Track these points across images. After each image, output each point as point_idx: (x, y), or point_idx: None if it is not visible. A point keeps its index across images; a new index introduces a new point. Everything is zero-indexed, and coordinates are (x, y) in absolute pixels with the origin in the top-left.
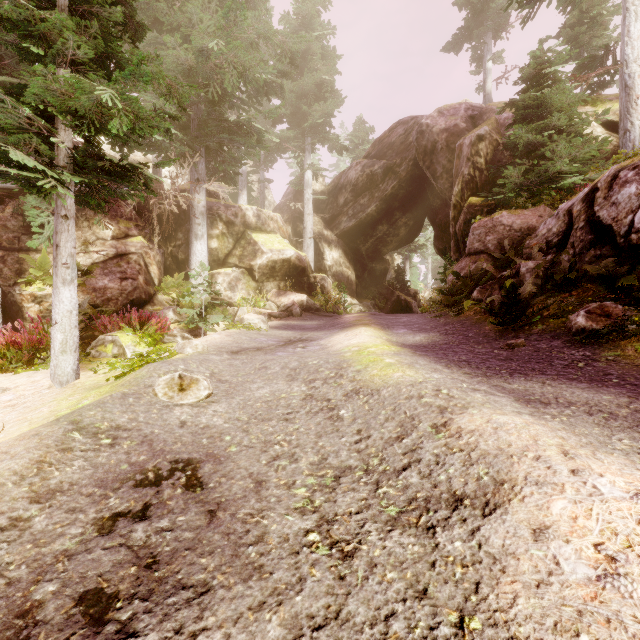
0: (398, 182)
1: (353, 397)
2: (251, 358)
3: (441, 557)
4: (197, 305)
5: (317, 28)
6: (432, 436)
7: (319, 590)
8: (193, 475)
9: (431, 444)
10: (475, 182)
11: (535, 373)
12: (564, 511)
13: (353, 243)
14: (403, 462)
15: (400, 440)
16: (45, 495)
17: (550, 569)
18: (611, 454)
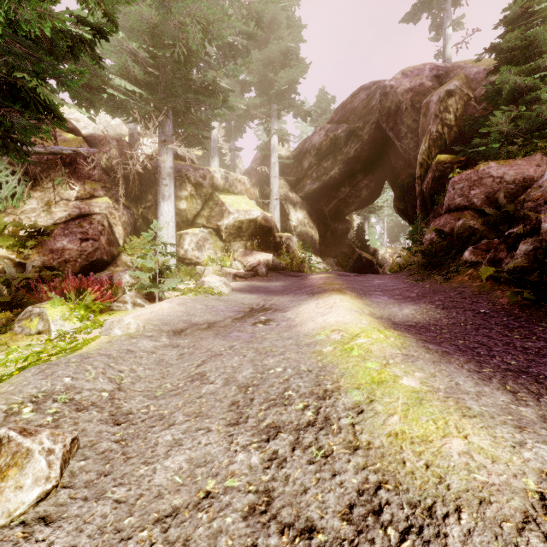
0: (361, 145)
1: (369, 531)
2: (194, 345)
3: None
4: (157, 267)
5: None
6: None
7: None
8: None
9: None
10: (443, 139)
11: None
12: None
13: (317, 204)
14: None
15: None
16: None
17: None
18: None
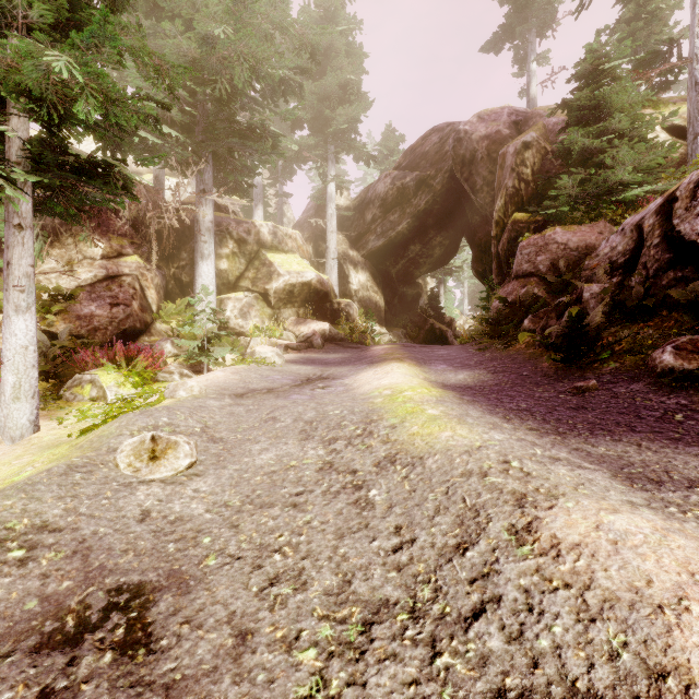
0: (432, 196)
1: (387, 468)
2: (258, 403)
3: None
4: (200, 336)
5: (341, 22)
6: (512, 549)
7: None
8: (139, 619)
9: (513, 566)
10: (520, 196)
11: (622, 429)
12: None
13: (382, 265)
14: (471, 600)
15: (462, 552)
16: None
17: None
18: None
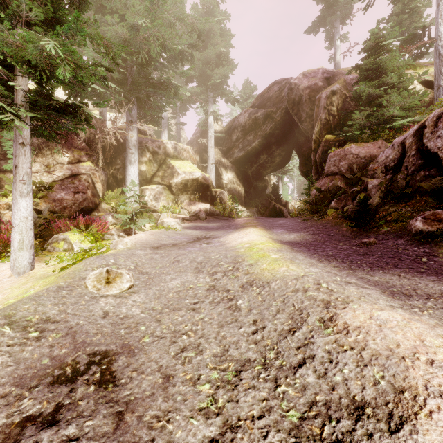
0: (274, 124)
1: (248, 288)
2: (168, 252)
3: None
4: (130, 212)
5: (217, 15)
6: (321, 331)
7: None
8: (107, 369)
9: (322, 339)
10: (330, 124)
11: (389, 266)
12: None
13: (242, 168)
14: (298, 357)
15: (292, 333)
16: None
17: None
18: None
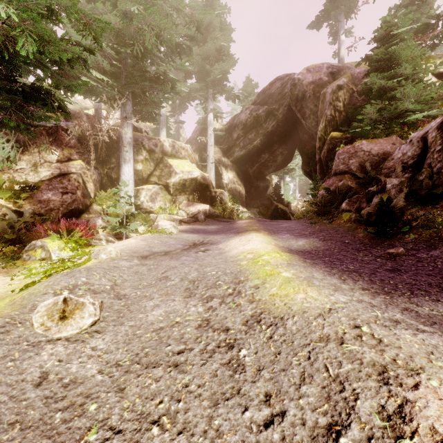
0: (276, 122)
1: (254, 327)
2: (157, 264)
3: None
4: (122, 214)
5: (217, 8)
6: (390, 442)
7: None
8: None
9: None
10: (335, 121)
11: (435, 289)
12: None
13: (243, 167)
14: None
15: (335, 437)
16: None
17: None
18: None
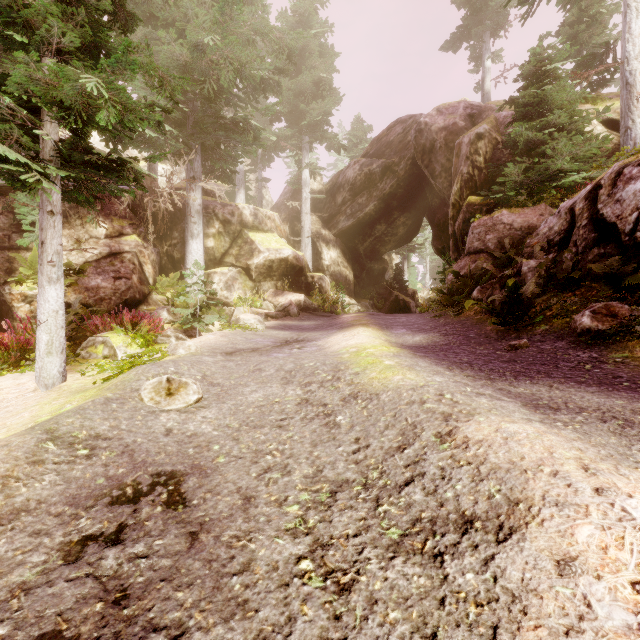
0: (396, 181)
1: (351, 402)
2: (246, 359)
3: (451, 592)
4: (192, 305)
5: (315, 25)
6: (436, 446)
7: (311, 633)
8: (176, 490)
9: (435, 455)
10: (474, 181)
11: (541, 376)
12: (591, 539)
13: (351, 243)
14: (405, 476)
15: (401, 450)
16: (8, 515)
17: (580, 612)
18: (635, 469)
